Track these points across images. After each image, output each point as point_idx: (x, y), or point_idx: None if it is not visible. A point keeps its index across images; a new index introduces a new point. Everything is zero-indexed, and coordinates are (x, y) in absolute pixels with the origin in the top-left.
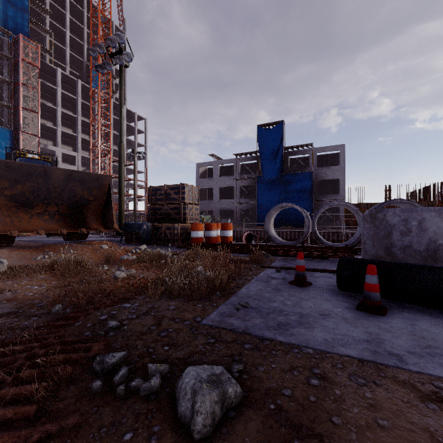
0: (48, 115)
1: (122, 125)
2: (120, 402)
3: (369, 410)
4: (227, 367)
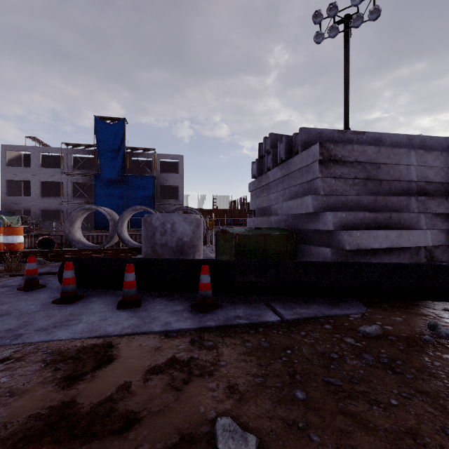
0: None
1: None
2: None
3: None
4: None
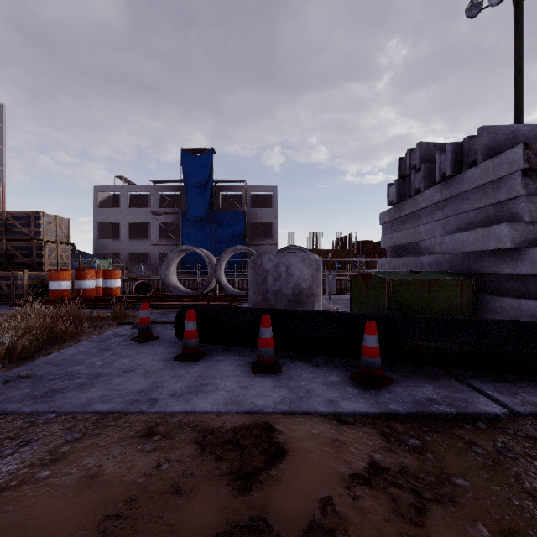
0: None
1: None
2: None
3: (43, 466)
4: None
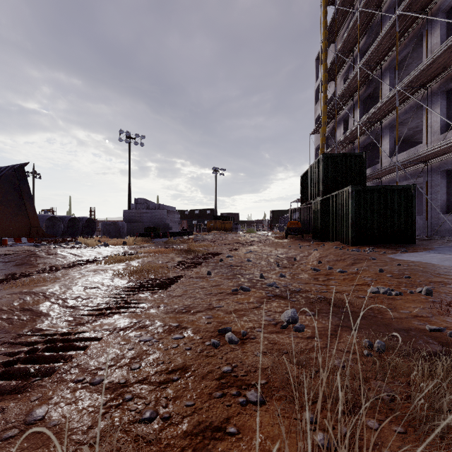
0: None
1: None
2: None
3: None
4: None
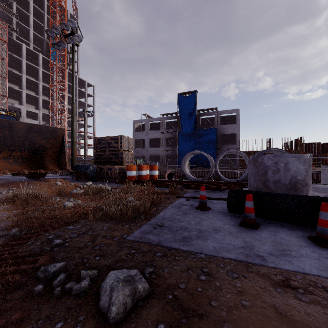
0: (15, 80)
1: (74, 90)
2: (56, 300)
3: (237, 295)
4: (141, 270)
